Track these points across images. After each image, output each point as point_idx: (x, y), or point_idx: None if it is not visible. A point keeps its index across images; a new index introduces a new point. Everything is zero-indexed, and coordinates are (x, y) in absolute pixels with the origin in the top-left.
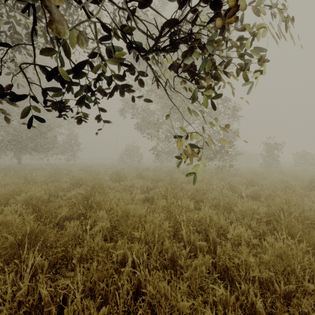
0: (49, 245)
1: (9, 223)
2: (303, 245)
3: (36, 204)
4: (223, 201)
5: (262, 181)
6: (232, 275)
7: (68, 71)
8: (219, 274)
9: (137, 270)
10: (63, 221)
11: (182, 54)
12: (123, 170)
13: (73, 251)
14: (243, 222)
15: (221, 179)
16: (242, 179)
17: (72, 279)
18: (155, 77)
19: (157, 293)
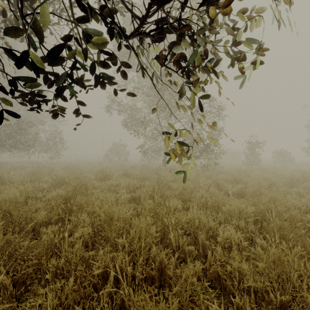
0: (20, 257)
1: None
2: (297, 250)
3: (6, 208)
4: (211, 200)
5: (245, 178)
6: (224, 284)
7: (40, 57)
8: (210, 282)
9: (120, 284)
10: (40, 226)
11: (170, 45)
12: (109, 168)
13: (48, 263)
14: (232, 222)
15: (207, 177)
16: (227, 177)
17: (44, 298)
18: (141, 64)
19: None
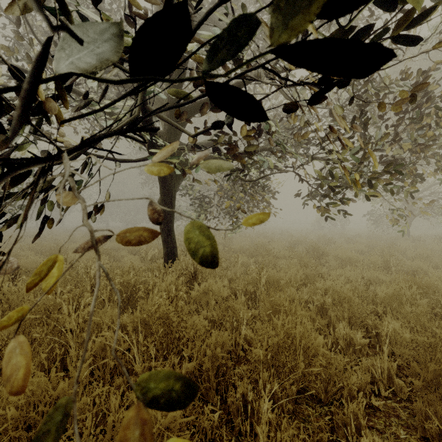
0: None
1: (285, 254)
2: None
3: (291, 248)
4: None
5: None
6: None
7: None
8: None
9: None
10: None
11: None
12: (326, 235)
13: None
14: None
15: None
16: None
17: None
18: None
19: (372, 276)
